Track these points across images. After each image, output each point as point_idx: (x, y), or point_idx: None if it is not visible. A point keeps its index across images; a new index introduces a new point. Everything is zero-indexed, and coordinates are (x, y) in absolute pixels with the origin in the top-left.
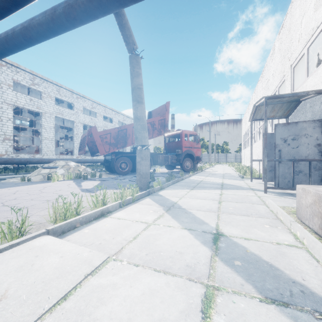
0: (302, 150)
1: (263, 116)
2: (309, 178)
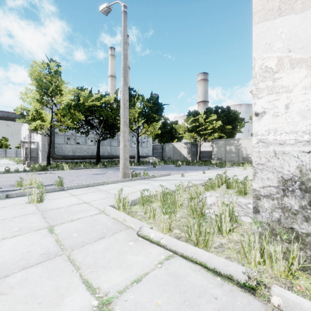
0: (34, 154)
1: (26, 142)
2: (34, 161)
